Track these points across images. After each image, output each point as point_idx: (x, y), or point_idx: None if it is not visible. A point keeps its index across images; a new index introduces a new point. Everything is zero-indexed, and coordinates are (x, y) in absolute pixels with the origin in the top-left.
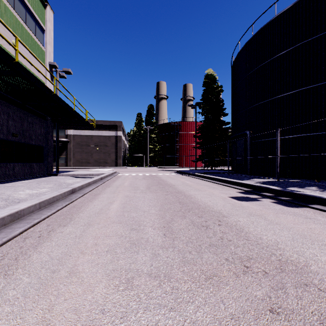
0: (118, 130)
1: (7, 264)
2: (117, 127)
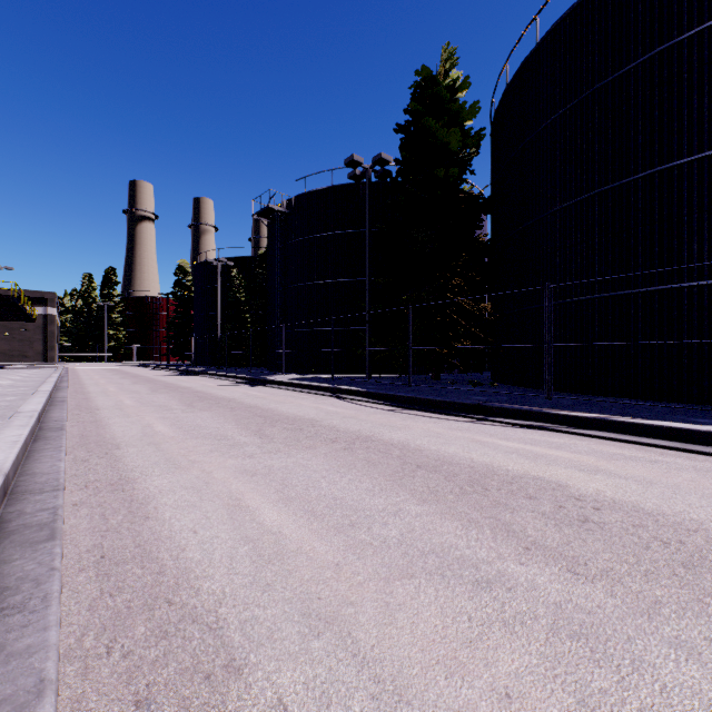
0: (49, 306)
1: (76, 373)
2: (47, 301)
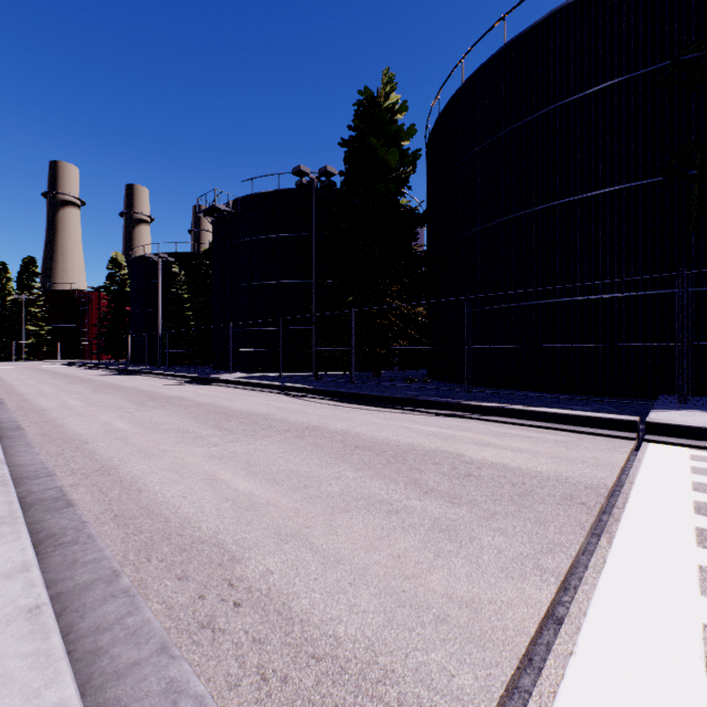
0: None
1: None
2: None
